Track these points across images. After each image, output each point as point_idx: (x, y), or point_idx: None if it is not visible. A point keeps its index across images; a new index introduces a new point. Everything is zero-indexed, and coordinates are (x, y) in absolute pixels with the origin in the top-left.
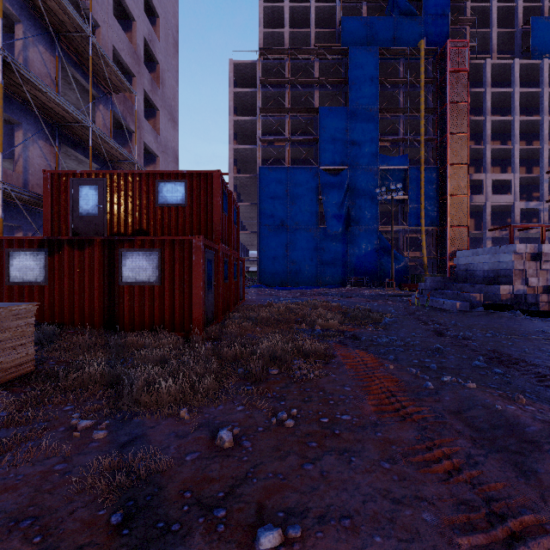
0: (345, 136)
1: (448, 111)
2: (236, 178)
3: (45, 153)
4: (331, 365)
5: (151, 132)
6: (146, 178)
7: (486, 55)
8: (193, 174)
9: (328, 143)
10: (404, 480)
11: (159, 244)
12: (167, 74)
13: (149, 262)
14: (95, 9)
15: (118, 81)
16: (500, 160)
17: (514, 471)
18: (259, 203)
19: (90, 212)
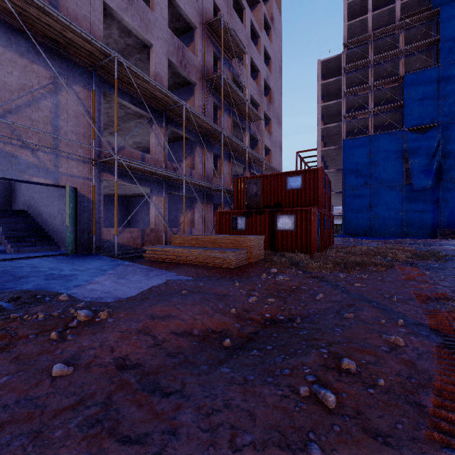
0: (436, 94)
1: None
2: (323, 151)
3: (227, 166)
4: (390, 270)
5: (267, 136)
6: (281, 176)
7: None
8: (306, 171)
9: (415, 105)
10: (403, 287)
11: (294, 211)
12: (275, 93)
13: (290, 220)
14: (244, 79)
15: (255, 116)
16: None
17: (450, 290)
18: (344, 168)
19: (254, 196)
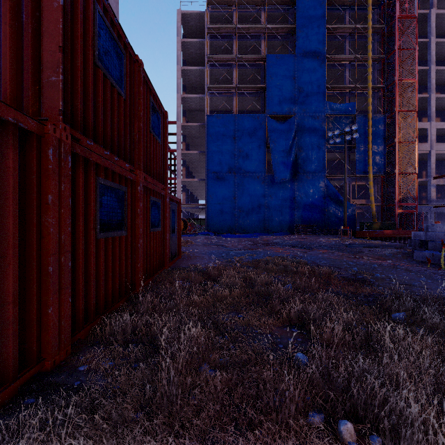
0: (293, 83)
1: (396, 57)
2: (185, 127)
3: None
4: None
5: None
6: None
7: (427, 10)
8: None
9: (276, 90)
10: None
11: None
12: None
13: None
14: None
15: None
16: (440, 111)
17: None
18: (207, 150)
19: None
